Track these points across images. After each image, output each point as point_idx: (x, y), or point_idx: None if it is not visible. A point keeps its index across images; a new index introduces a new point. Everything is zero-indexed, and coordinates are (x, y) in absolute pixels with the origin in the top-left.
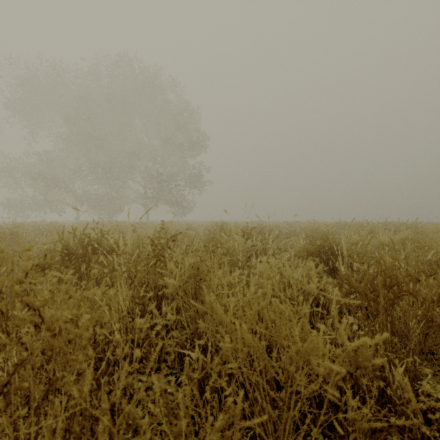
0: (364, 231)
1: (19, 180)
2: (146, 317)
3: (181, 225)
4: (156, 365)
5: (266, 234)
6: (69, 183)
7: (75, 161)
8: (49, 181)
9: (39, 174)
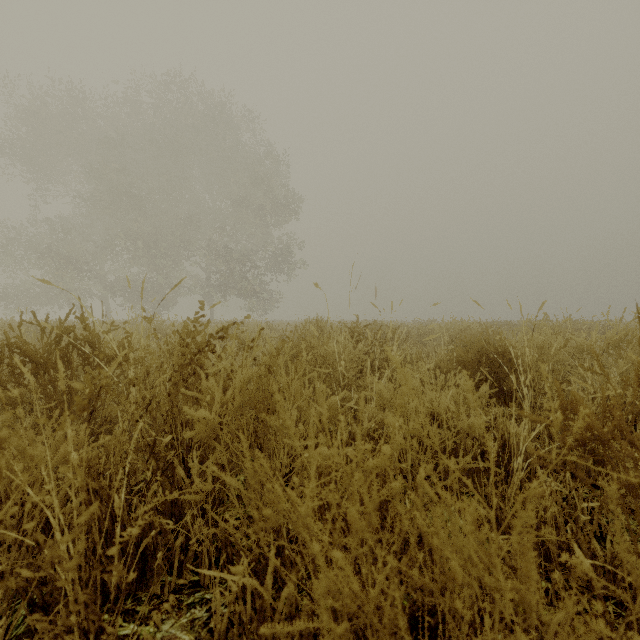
0: (549, 328)
1: (20, 260)
2: (90, 512)
3: (257, 325)
4: (173, 582)
5: (388, 333)
6: (95, 265)
7: (105, 232)
8: (63, 260)
9: (49, 251)
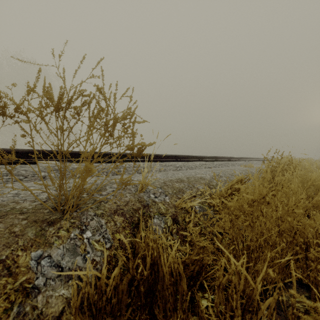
0: None
1: None
2: None
3: None
4: None
5: None
6: None
7: None
8: None
9: None
